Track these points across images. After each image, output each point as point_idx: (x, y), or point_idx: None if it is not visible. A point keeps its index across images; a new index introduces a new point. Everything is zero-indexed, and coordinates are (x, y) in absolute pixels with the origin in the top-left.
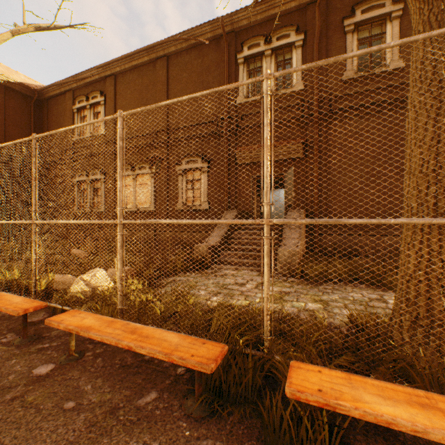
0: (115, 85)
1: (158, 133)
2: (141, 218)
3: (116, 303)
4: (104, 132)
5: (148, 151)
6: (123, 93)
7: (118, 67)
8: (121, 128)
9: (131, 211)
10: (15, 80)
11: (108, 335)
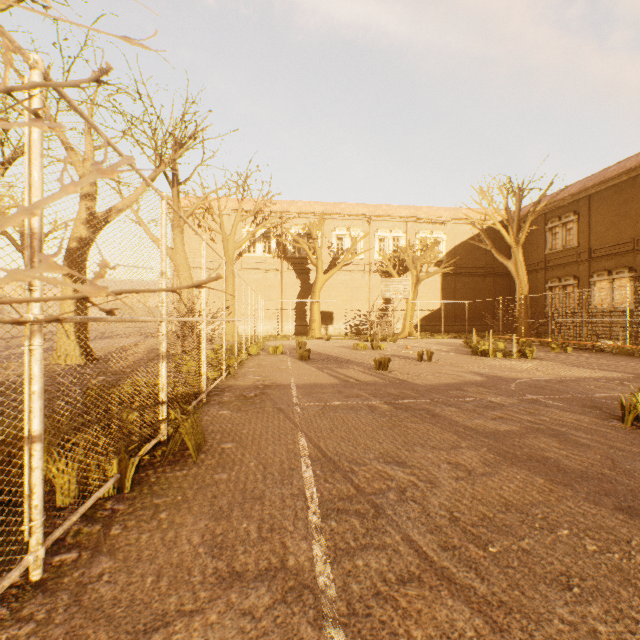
0: (587, 204)
1: (637, 240)
2: (636, 319)
3: (624, 347)
4: (576, 245)
5: (626, 257)
6: (597, 209)
7: (592, 190)
8: (627, 290)
9: (606, 310)
10: (499, 219)
11: (628, 346)
